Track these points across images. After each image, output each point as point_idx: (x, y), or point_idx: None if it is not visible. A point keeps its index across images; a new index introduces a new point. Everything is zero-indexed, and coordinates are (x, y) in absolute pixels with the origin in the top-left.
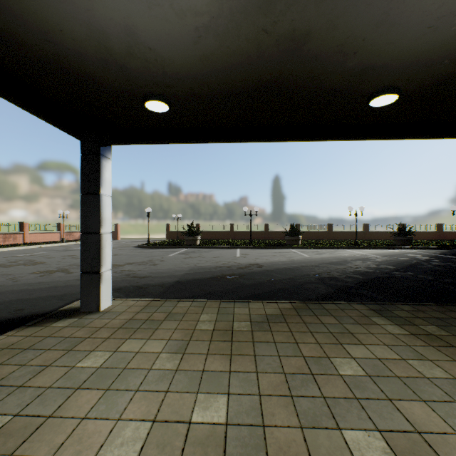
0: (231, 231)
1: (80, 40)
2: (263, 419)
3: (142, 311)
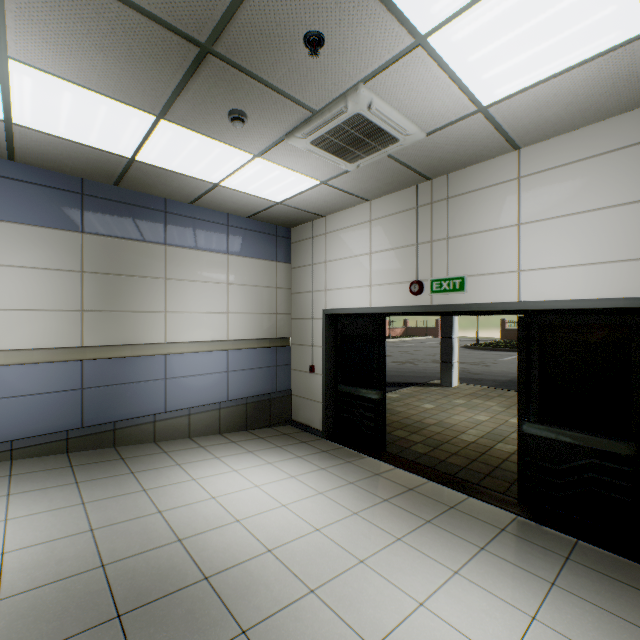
0: None
1: None
2: None
3: (480, 390)
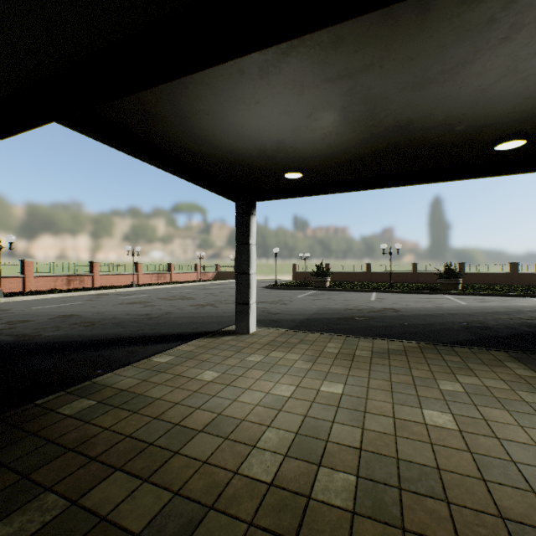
0: (368, 273)
1: (248, 151)
2: (367, 396)
3: (280, 336)
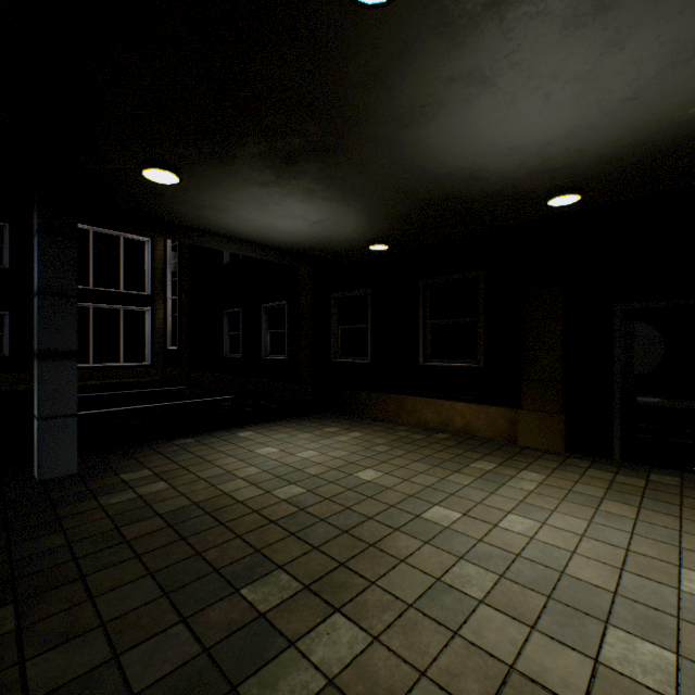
0: None
1: None
2: None
3: None
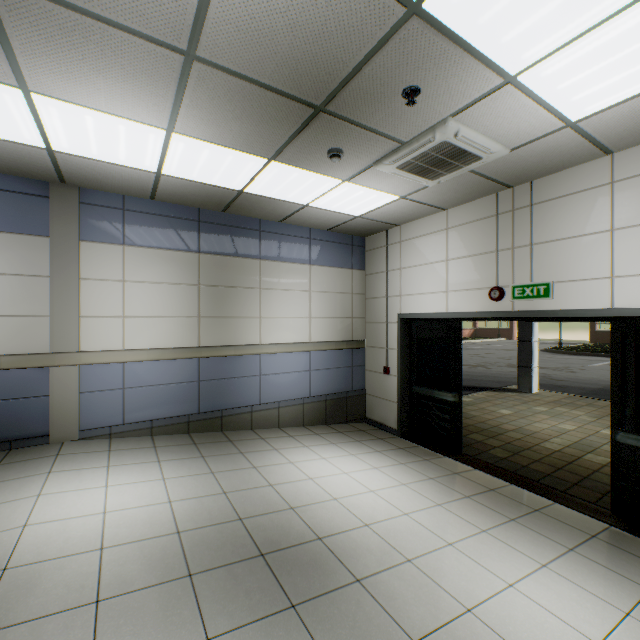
0: None
1: None
2: None
3: (564, 398)
